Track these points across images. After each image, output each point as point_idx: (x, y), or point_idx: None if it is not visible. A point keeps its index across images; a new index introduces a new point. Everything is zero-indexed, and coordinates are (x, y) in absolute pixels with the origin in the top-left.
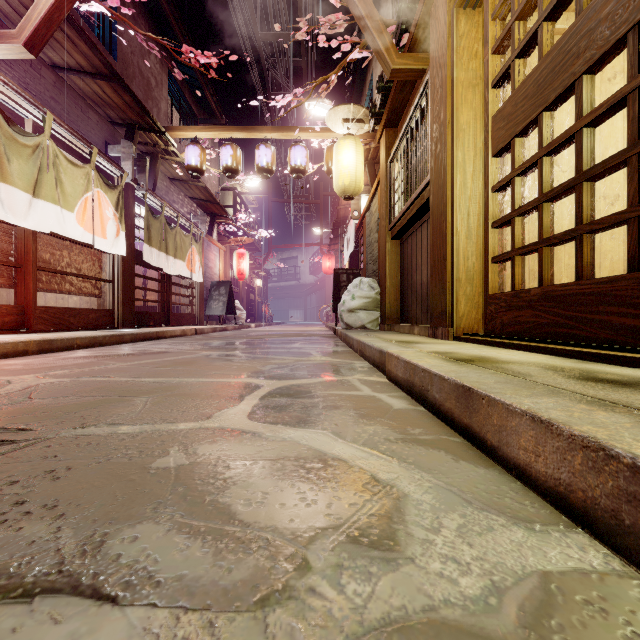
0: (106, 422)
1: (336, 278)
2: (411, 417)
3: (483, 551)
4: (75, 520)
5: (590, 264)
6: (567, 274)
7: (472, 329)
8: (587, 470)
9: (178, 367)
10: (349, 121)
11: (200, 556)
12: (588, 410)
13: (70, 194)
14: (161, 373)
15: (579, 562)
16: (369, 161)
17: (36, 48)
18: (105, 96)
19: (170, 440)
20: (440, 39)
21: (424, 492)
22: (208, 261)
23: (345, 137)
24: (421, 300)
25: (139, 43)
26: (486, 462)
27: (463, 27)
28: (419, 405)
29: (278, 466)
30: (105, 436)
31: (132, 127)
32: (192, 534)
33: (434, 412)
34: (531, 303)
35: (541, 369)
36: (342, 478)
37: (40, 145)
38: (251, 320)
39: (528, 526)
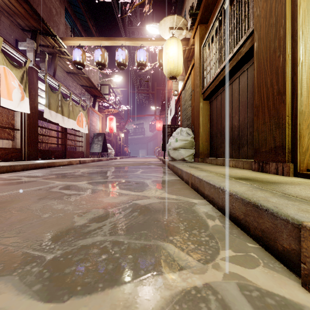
0: None
1: (164, 130)
2: None
3: None
4: None
5: None
6: None
7: None
8: None
9: None
10: (173, 29)
11: None
12: None
13: None
14: None
15: None
16: (184, 59)
17: None
18: (12, 6)
19: None
20: None
21: None
22: (92, 122)
23: (171, 38)
24: (231, 140)
25: None
26: None
27: None
28: None
29: None
30: None
31: (35, 32)
32: None
33: None
34: None
35: None
36: None
37: None
38: (118, 155)
39: None
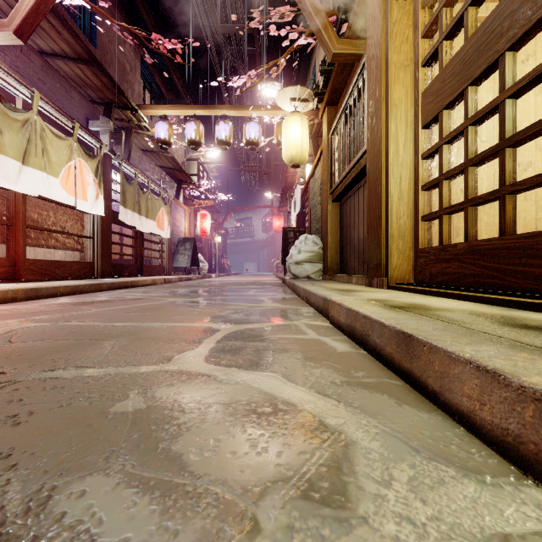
0: (74, 365)
1: (285, 235)
2: (354, 360)
3: (437, 509)
4: (26, 471)
5: (512, 221)
6: (486, 231)
7: (404, 279)
8: (540, 423)
9: (146, 312)
10: (296, 100)
11: (146, 515)
12: (531, 359)
13: (55, 162)
14: (130, 318)
15: (538, 523)
16: (313, 135)
17: (25, 35)
18: (86, 78)
19: (131, 383)
20: (375, 26)
21: (371, 439)
22: (175, 221)
23: (292, 114)
24: (358, 254)
25: (116, 33)
26: (428, 406)
27: (396, 15)
28: (360, 348)
29: (230, 410)
30: (71, 379)
31: (109, 105)
32: (141, 488)
33: (375, 355)
34: (458, 256)
35: (472, 316)
36: (292, 423)
37: (29, 120)
38: (212, 271)
39: (479, 478)
